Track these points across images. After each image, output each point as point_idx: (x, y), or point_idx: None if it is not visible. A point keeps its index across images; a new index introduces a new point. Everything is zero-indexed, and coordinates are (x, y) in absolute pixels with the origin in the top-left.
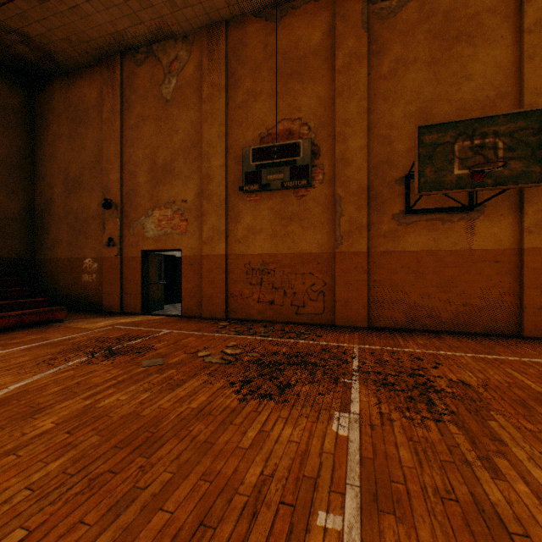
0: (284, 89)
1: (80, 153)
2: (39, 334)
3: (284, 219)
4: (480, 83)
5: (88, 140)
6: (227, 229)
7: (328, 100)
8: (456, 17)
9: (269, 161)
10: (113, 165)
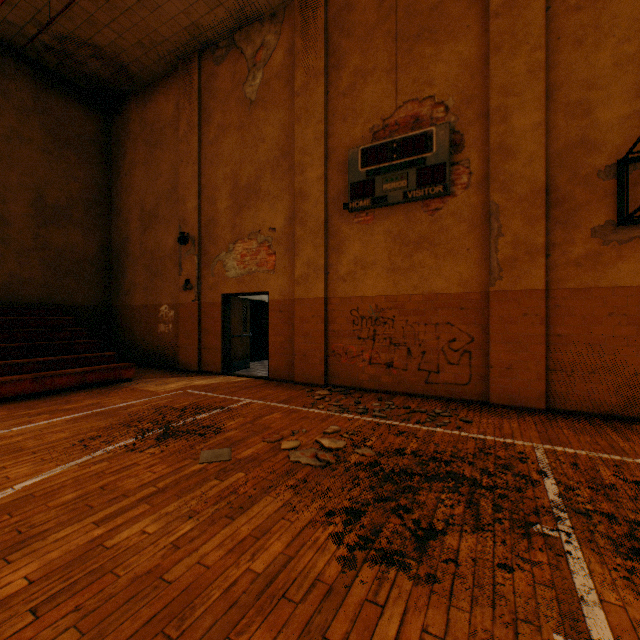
0: (408, 58)
1: (155, 181)
2: (98, 397)
3: (408, 246)
4: None
5: (164, 164)
6: (327, 264)
7: (476, 61)
8: None
9: (386, 163)
10: (190, 191)
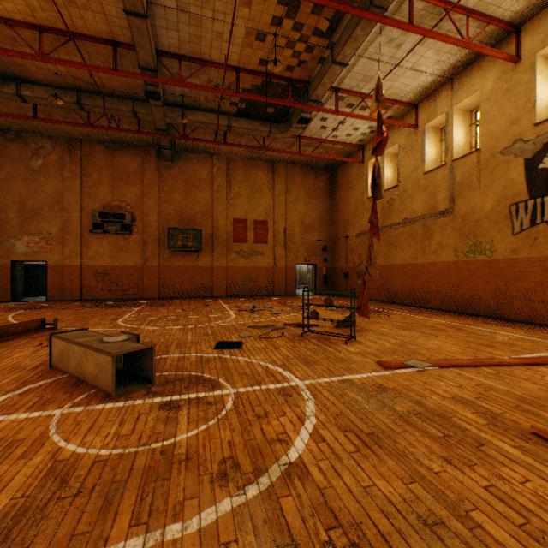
0: (118, 185)
1: None
2: None
3: (118, 249)
4: (201, 205)
5: None
6: (82, 252)
7: (141, 196)
8: (193, 178)
9: (109, 219)
10: None
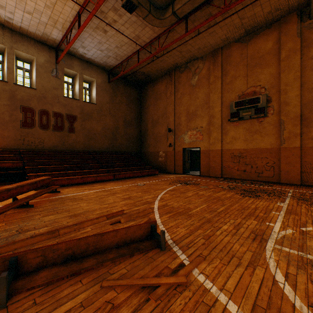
0: (251, 72)
1: (157, 111)
2: (156, 177)
3: (251, 133)
4: None
5: (161, 105)
6: (221, 138)
7: (276, 74)
8: None
9: (243, 107)
10: (171, 114)
